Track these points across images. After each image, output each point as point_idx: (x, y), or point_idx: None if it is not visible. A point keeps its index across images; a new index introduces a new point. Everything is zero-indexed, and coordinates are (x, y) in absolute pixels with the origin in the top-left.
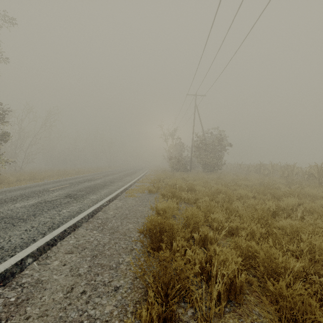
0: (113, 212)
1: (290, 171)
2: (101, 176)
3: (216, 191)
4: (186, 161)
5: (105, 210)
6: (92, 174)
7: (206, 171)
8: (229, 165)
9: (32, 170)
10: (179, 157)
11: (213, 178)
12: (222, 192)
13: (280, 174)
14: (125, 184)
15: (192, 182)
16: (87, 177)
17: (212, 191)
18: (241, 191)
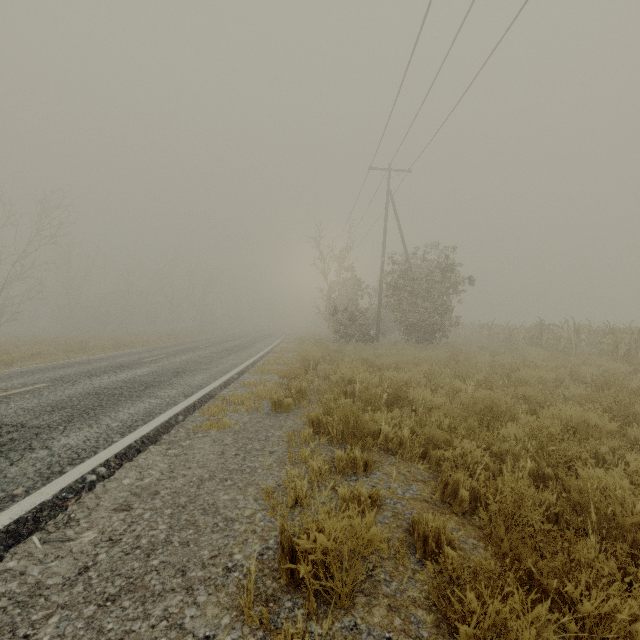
0: (98, 534)
1: (633, 342)
2: (164, 354)
3: (485, 409)
4: (368, 319)
5: (71, 515)
6: (148, 349)
7: (414, 341)
8: (462, 328)
9: (15, 339)
10: (352, 310)
11: (440, 360)
12: (507, 415)
13: (590, 349)
14: (211, 381)
15: (395, 374)
16: (126, 357)
17: (481, 416)
18: (562, 408)
